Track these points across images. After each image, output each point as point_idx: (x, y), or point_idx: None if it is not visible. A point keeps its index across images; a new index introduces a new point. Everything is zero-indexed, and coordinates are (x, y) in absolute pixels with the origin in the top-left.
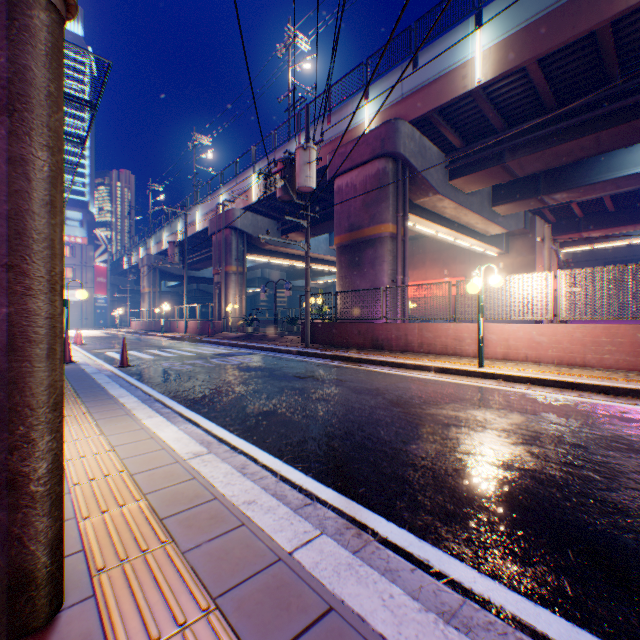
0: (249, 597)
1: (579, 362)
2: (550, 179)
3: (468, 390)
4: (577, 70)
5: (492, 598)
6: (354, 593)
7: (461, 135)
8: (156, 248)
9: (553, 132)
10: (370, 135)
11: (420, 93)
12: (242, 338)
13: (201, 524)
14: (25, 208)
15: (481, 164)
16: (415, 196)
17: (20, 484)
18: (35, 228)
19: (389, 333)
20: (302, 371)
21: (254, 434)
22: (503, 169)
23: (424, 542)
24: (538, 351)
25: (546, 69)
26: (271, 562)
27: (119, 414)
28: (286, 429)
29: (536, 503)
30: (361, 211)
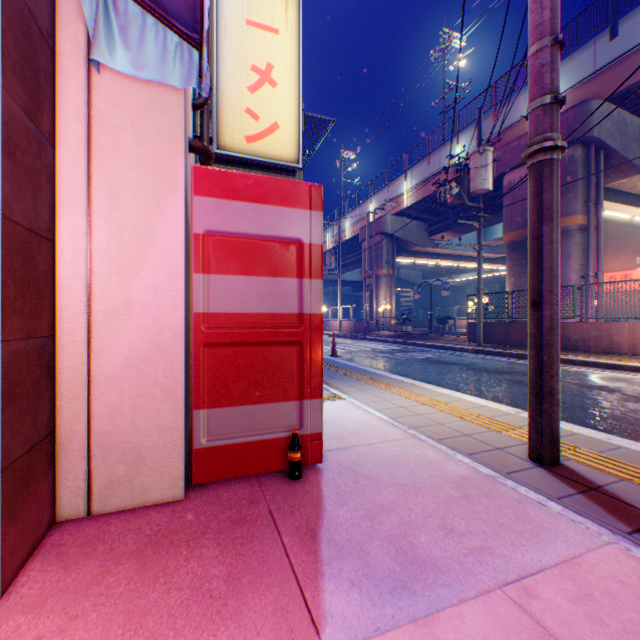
0: None
1: None
2: None
3: None
4: None
5: None
6: None
7: None
8: None
9: None
10: None
11: (621, 64)
12: (399, 336)
13: (586, 443)
14: (554, 264)
15: None
16: (607, 179)
17: (553, 393)
18: (557, 273)
19: (584, 333)
20: (498, 367)
21: (522, 408)
22: None
23: None
24: None
25: None
26: None
27: (409, 385)
28: None
29: None
30: None
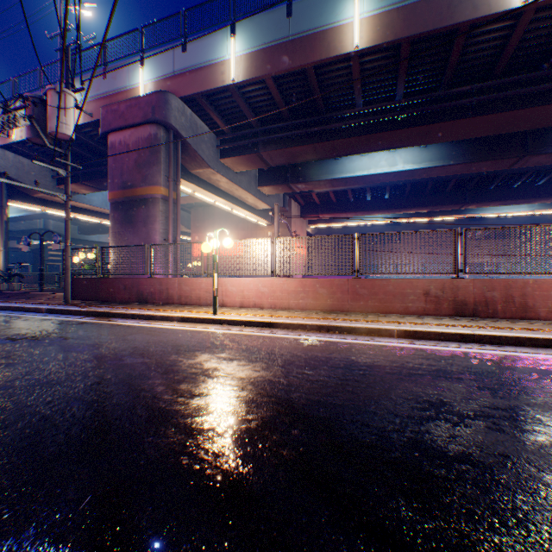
0: None
1: (287, 306)
2: (295, 172)
3: (190, 336)
4: (300, 95)
5: None
6: None
7: (228, 122)
8: None
9: (290, 137)
10: (143, 100)
11: (190, 75)
12: None
13: None
14: None
15: (244, 150)
16: (191, 166)
17: None
18: None
19: (154, 287)
20: (28, 331)
21: None
22: (260, 157)
23: None
24: (263, 299)
25: (281, 87)
26: None
27: None
28: None
29: (118, 447)
30: (135, 170)
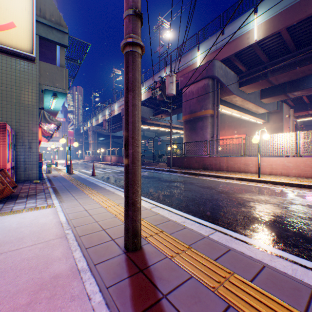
0: (200, 245)
1: (309, 176)
2: (291, 85)
3: (254, 188)
4: (307, 31)
5: (283, 255)
6: (236, 246)
7: (245, 65)
8: (95, 122)
9: (294, 62)
10: (200, 68)
11: (225, 46)
12: None
13: (170, 227)
14: (136, 120)
15: (255, 79)
16: (222, 96)
17: (135, 204)
18: (138, 126)
19: (211, 162)
20: (173, 179)
21: (165, 202)
22: (267, 81)
23: (251, 239)
24: (287, 170)
25: (290, 32)
26: (202, 238)
27: (110, 193)
28: (178, 201)
29: (295, 229)
30: (196, 104)
